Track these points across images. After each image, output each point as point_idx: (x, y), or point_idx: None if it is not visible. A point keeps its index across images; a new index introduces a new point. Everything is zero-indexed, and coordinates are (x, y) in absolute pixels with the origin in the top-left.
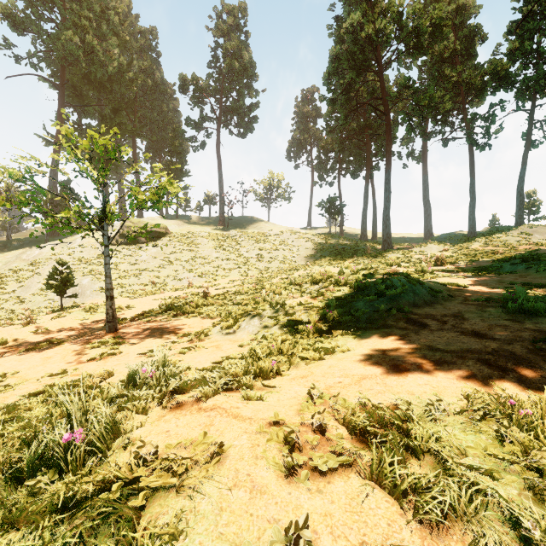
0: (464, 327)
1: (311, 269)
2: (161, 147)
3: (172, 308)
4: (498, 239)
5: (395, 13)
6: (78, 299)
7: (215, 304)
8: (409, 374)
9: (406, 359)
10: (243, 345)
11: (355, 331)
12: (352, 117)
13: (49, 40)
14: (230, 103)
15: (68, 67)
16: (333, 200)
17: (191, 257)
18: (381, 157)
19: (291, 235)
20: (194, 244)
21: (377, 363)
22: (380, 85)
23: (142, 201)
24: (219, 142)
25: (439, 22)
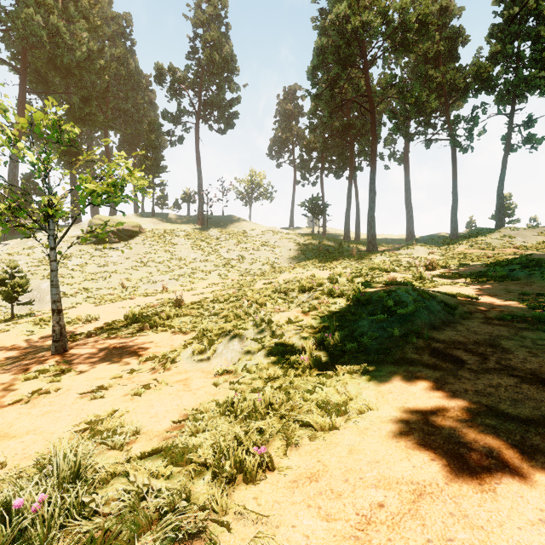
0: (515, 366)
1: (296, 272)
2: (136, 141)
3: (139, 320)
4: (483, 241)
5: (382, 6)
6: (36, 305)
7: (189, 314)
8: (498, 488)
9: (471, 441)
10: (218, 383)
11: (365, 366)
12: (336, 114)
13: (7, 18)
14: (210, 97)
15: (31, 50)
16: (317, 200)
17: (167, 258)
18: (365, 157)
19: (273, 235)
20: (170, 244)
21: (426, 446)
22: (366, 82)
23: (96, 194)
24: (198, 137)
25: (426, 19)
